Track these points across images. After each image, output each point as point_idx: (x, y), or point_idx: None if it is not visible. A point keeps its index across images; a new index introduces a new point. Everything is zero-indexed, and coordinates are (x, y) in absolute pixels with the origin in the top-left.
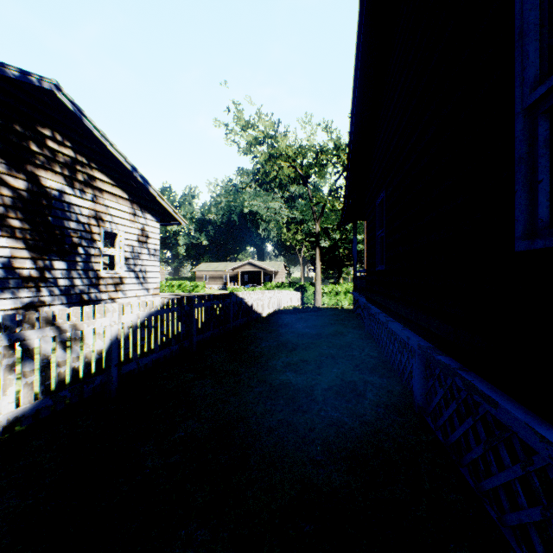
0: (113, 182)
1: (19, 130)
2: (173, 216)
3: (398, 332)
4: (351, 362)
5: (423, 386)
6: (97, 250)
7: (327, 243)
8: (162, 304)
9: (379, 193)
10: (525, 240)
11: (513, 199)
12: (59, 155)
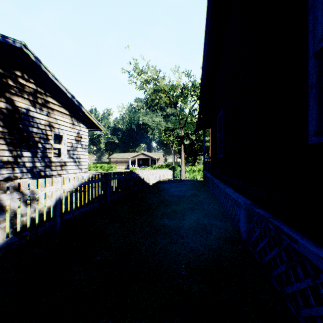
0: (60, 104)
1: (1, 71)
2: (96, 125)
3: (231, 194)
4: (202, 212)
5: (246, 227)
6: (50, 145)
7: (188, 142)
8: (88, 178)
9: (219, 112)
10: (315, 137)
11: (307, 111)
12: (26, 88)
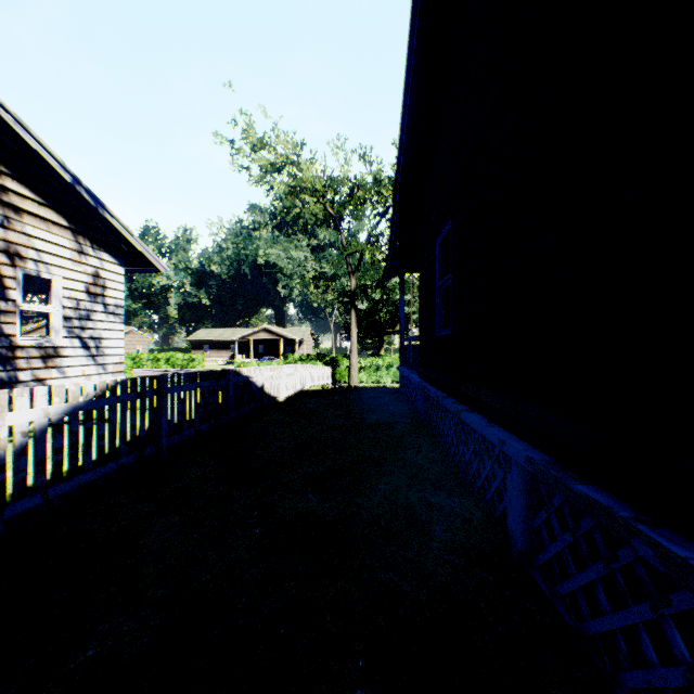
0: (41, 199)
1: None
2: (146, 258)
3: (481, 429)
4: (404, 471)
5: (526, 519)
6: (10, 303)
7: (366, 304)
8: (100, 390)
9: (442, 226)
10: None
11: None
12: None
